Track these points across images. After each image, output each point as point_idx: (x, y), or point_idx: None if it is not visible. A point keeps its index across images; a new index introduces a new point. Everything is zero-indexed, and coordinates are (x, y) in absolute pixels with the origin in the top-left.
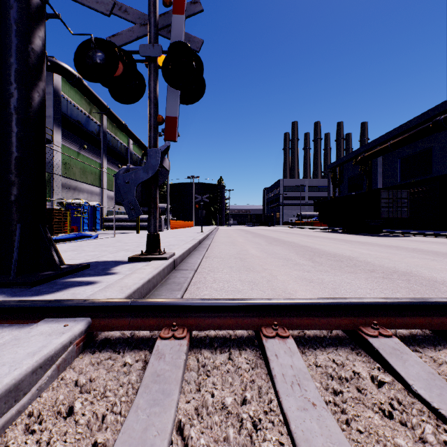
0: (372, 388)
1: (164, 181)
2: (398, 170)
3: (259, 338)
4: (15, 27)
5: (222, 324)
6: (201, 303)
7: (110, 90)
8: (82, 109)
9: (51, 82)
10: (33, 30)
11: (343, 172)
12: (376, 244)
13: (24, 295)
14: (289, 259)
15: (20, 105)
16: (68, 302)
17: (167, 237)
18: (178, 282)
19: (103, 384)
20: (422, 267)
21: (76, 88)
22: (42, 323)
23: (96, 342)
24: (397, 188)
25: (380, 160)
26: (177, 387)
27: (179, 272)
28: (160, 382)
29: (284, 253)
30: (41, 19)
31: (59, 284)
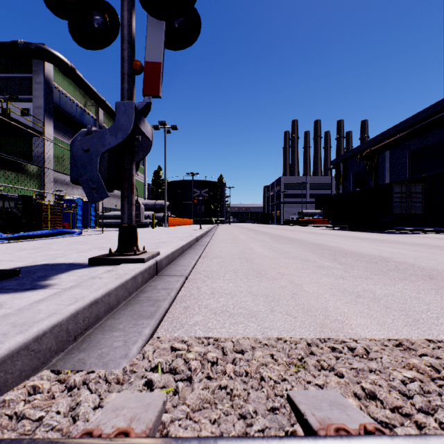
0: None
1: (145, 155)
2: (407, 165)
3: None
4: None
5: None
6: None
7: (70, 30)
8: (76, 101)
9: (42, 70)
10: None
11: (348, 167)
12: (397, 241)
13: None
14: (307, 260)
15: None
16: None
17: (161, 234)
18: (155, 298)
19: None
20: None
21: (69, 78)
22: None
23: None
24: (410, 182)
25: (387, 154)
26: None
27: (162, 279)
28: None
29: (298, 252)
30: None
31: None
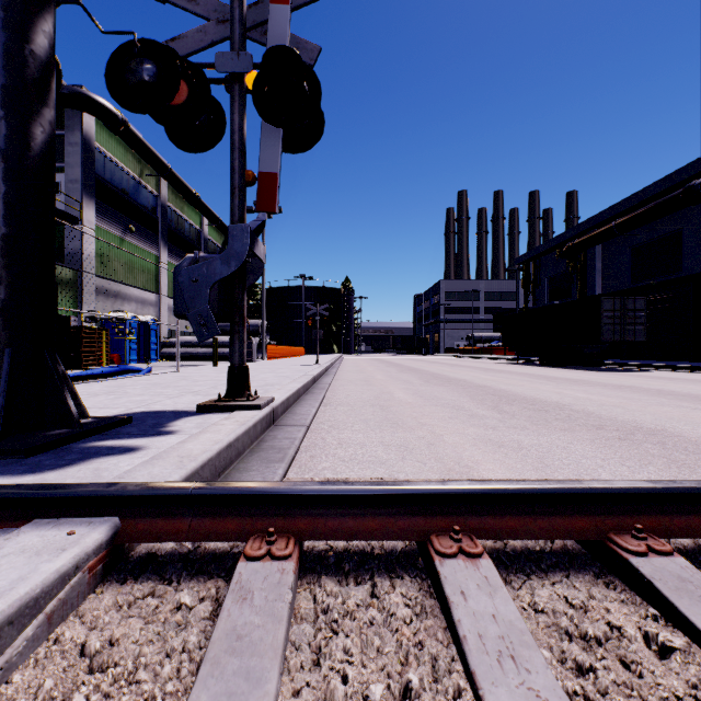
0: (653, 663)
1: (256, 279)
2: (628, 266)
3: (426, 556)
4: (1, 14)
5: (358, 529)
6: (320, 490)
7: (167, 130)
8: (128, 169)
9: (78, 126)
10: (32, 20)
11: (541, 269)
12: (597, 382)
13: (9, 473)
14: (460, 407)
15: (10, 147)
16: (77, 488)
17: (262, 372)
18: (279, 447)
19: (132, 653)
20: (681, 420)
21: (118, 136)
22: (28, 529)
23: (129, 562)
24: (627, 295)
25: (599, 250)
26: (276, 663)
27: (280, 429)
28: (243, 652)
29: (451, 398)
30: (47, 2)
31: (74, 452)
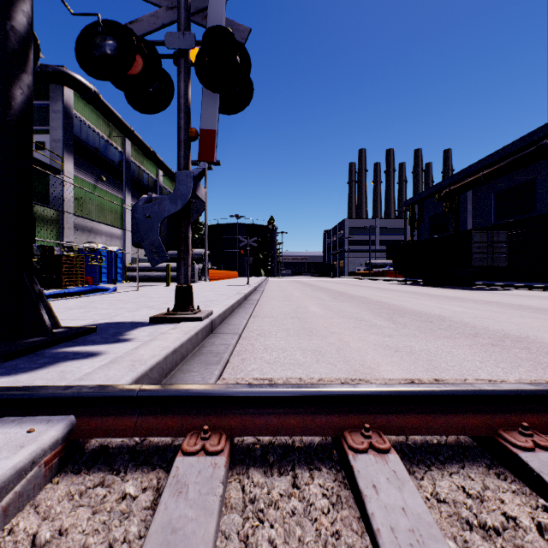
0: None
1: (198, 216)
2: (492, 207)
3: (341, 450)
4: None
5: (281, 426)
6: (248, 392)
7: (126, 95)
8: (100, 131)
9: (60, 97)
10: (13, 1)
11: (424, 210)
12: (470, 299)
13: None
14: (362, 319)
15: None
16: (39, 390)
17: (204, 291)
18: (216, 351)
19: (77, 544)
20: (540, 329)
21: (92, 105)
22: None
23: (83, 454)
24: (492, 230)
25: (470, 195)
26: None
27: (218, 336)
28: (177, 546)
29: (355, 312)
30: None
31: (46, 357)
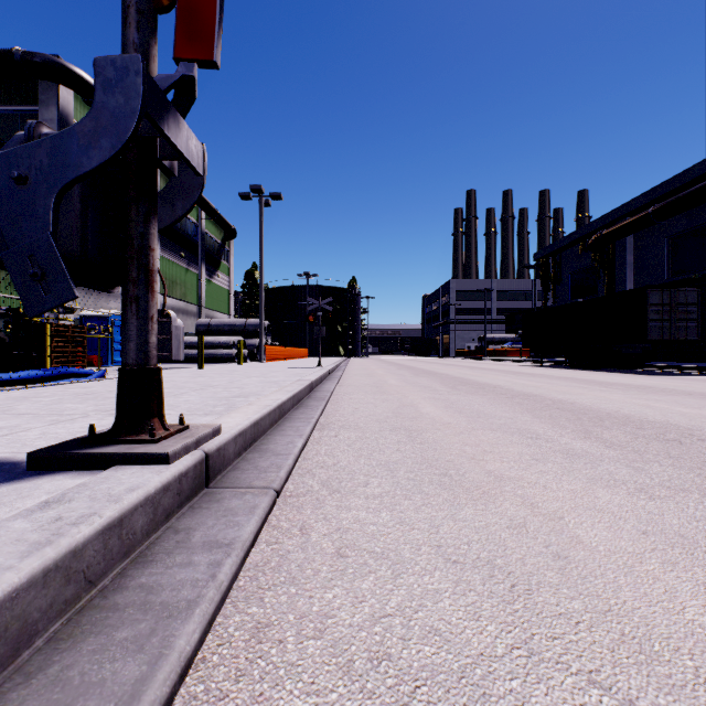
0: None
1: (188, 207)
2: (665, 258)
3: None
4: None
5: None
6: None
7: None
8: None
9: (54, 100)
10: None
11: (562, 264)
12: (673, 390)
13: None
14: (533, 434)
15: None
16: None
17: (248, 376)
18: (164, 600)
19: None
20: None
21: None
22: None
23: None
24: (678, 286)
25: (630, 241)
26: None
27: (215, 502)
28: None
29: (505, 415)
30: None
31: None
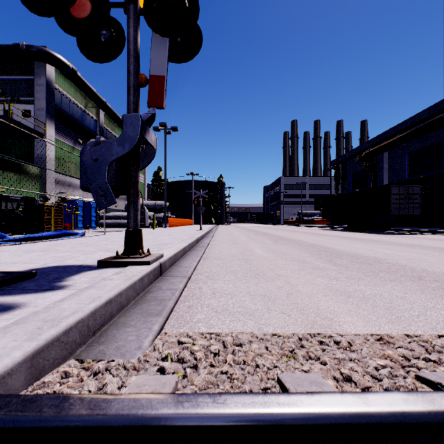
0: None
1: (149, 162)
2: (405, 166)
3: None
4: None
5: None
6: (171, 420)
7: (79, 44)
8: (77, 102)
9: (43, 73)
10: None
11: (347, 168)
12: (394, 242)
13: None
14: (304, 261)
15: None
16: None
17: (162, 235)
18: (161, 298)
19: None
20: None
21: (70, 80)
22: None
23: None
24: (408, 183)
25: (386, 155)
26: None
27: (166, 280)
28: None
29: (295, 254)
30: None
31: None
